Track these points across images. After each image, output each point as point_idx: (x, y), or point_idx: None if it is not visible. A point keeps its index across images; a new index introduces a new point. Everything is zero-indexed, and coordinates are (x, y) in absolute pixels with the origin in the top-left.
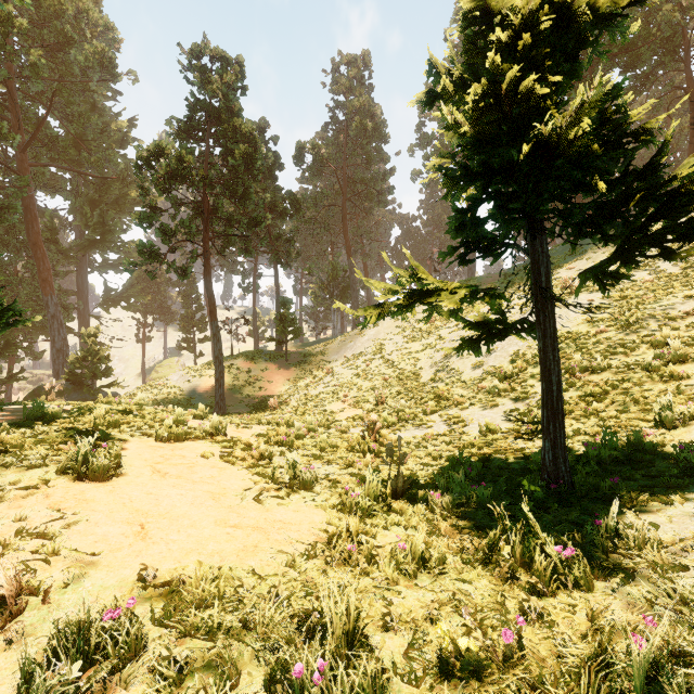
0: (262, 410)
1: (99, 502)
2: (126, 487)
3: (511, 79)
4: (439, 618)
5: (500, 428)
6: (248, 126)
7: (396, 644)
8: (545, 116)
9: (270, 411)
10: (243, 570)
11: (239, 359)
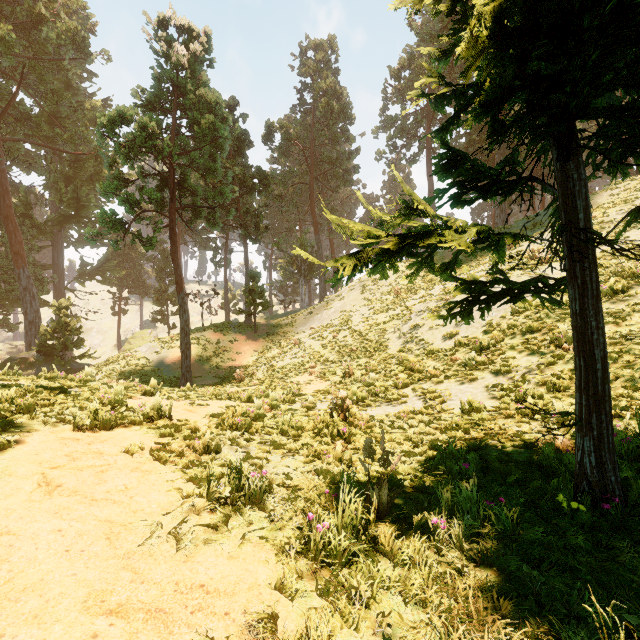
0: (229, 381)
1: None
2: None
3: None
4: None
5: (484, 406)
6: (215, 96)
7: None
8: None
9: (236, 383)
10: None
11: (208, 331)
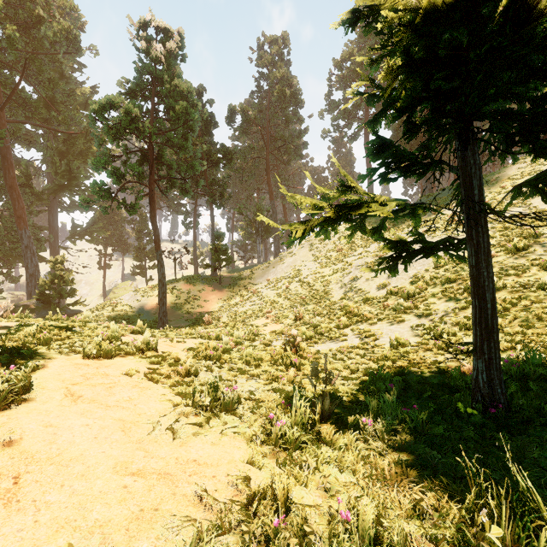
0: (199, 324)
1: None
2: (24, 417)
3: None
4: None
5: (409, 342)
6: (187, 85)
7: None
8: None
9: (205, 325)
10: None
11: (180, 282)
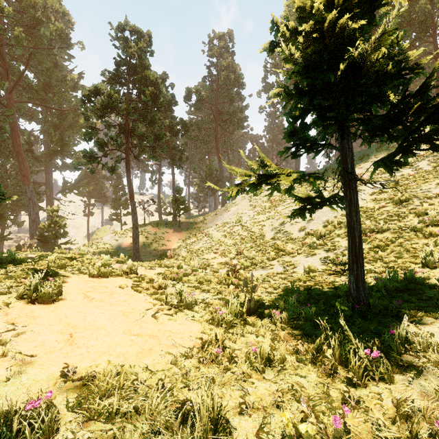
0: (163, 258)
1: (43, 318)
2: (64, 308)
3: (330, 20)
4: (282, 404)
5: (318, 269)
6: (154, 75)
7: (250, 425)
8: (354, 47)
9: (168, 259)
10: (140, 367)
11: (149, 226)
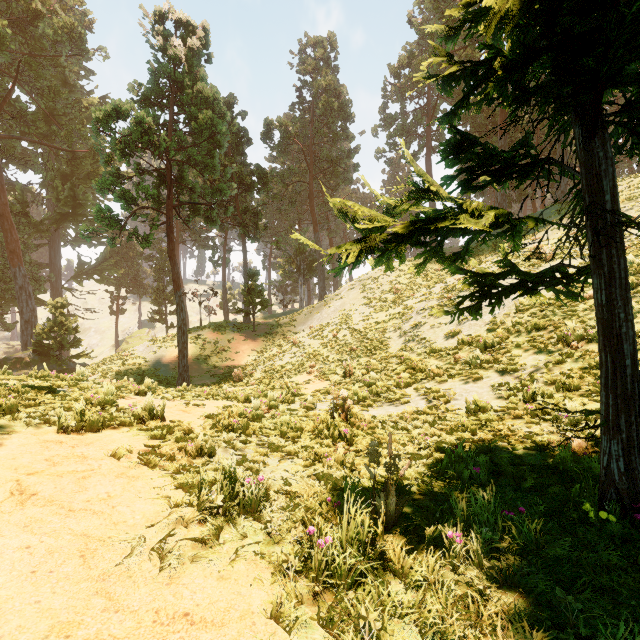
0: (227, 381)
1: None
2: None
3: None
4: None
5: (491, 406)
6: (212, 91)
7: None
8: None
9: (234, 382)
10: None
11: (206, 330)
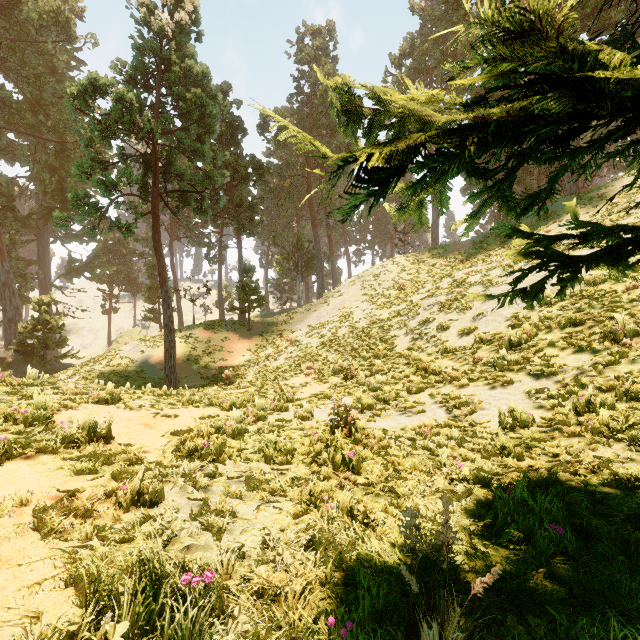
0: (217, 383)
1: None
2: None
3: None
4: None
5: (533, 419)
6: (202, 68)
7: None
8: None
9: (224, 385)
10: None
11: (198, 328)
